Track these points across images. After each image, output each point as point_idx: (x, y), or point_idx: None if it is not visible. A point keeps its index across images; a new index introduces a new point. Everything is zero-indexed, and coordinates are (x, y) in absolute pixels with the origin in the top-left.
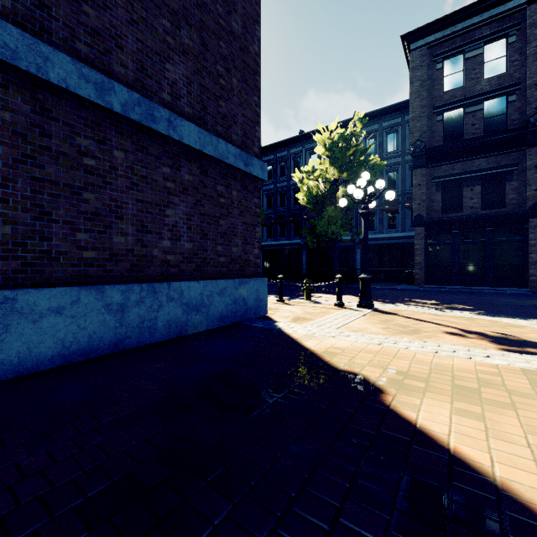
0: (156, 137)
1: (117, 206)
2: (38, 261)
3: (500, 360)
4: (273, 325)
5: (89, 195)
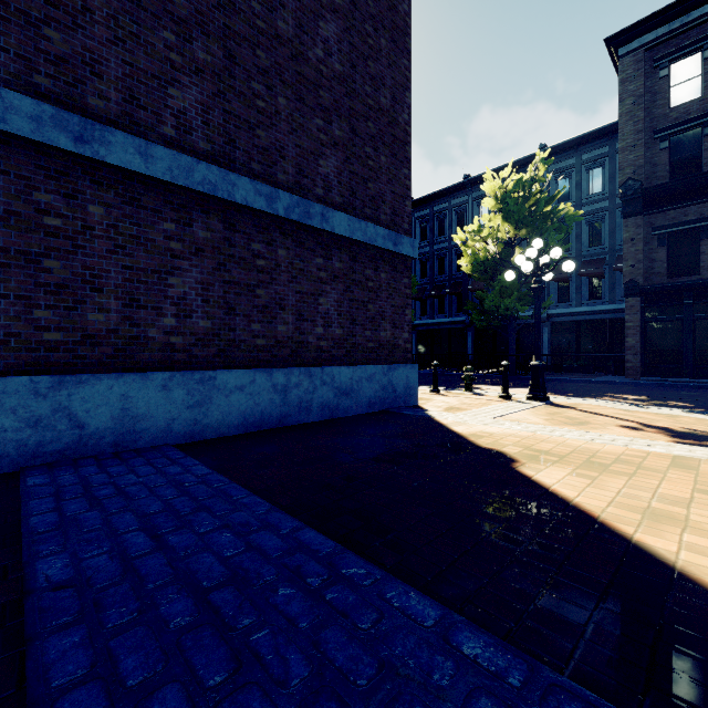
0: (311, 231)
1: (281, 299)
2: (227, 348)
3: (659, 448)
4: (424, 413)
5: (260, 291)
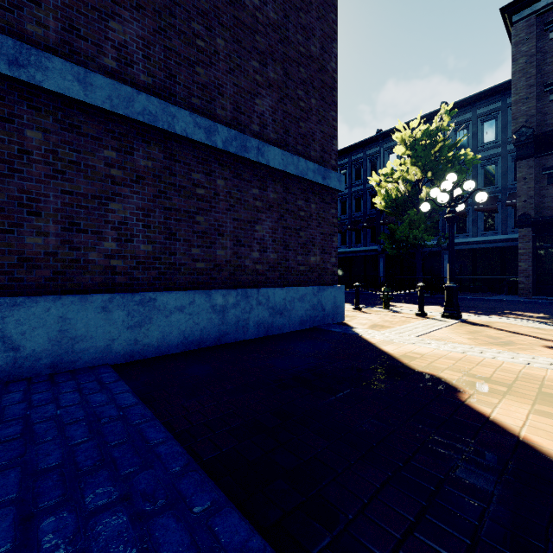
0: (248, 164)
1: (219, 225)
2: (168, 271)
3: None
4: (351, 331)
5: (200, 217)
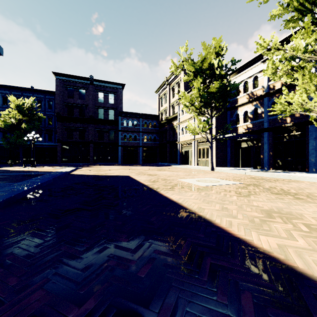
0: None
1: None
2: None
3: (52, 169)
4: (7, 169)
5: None
